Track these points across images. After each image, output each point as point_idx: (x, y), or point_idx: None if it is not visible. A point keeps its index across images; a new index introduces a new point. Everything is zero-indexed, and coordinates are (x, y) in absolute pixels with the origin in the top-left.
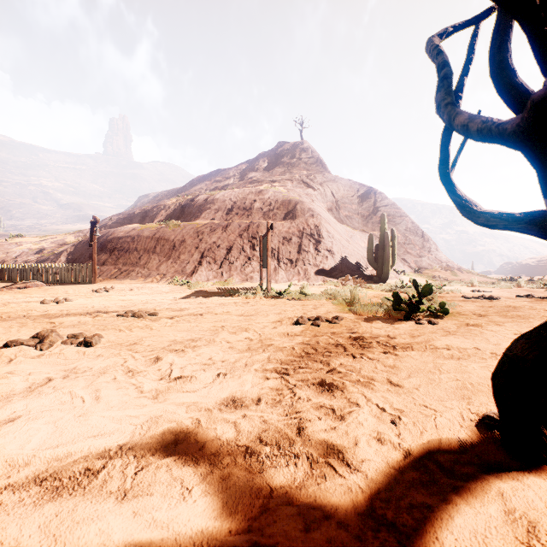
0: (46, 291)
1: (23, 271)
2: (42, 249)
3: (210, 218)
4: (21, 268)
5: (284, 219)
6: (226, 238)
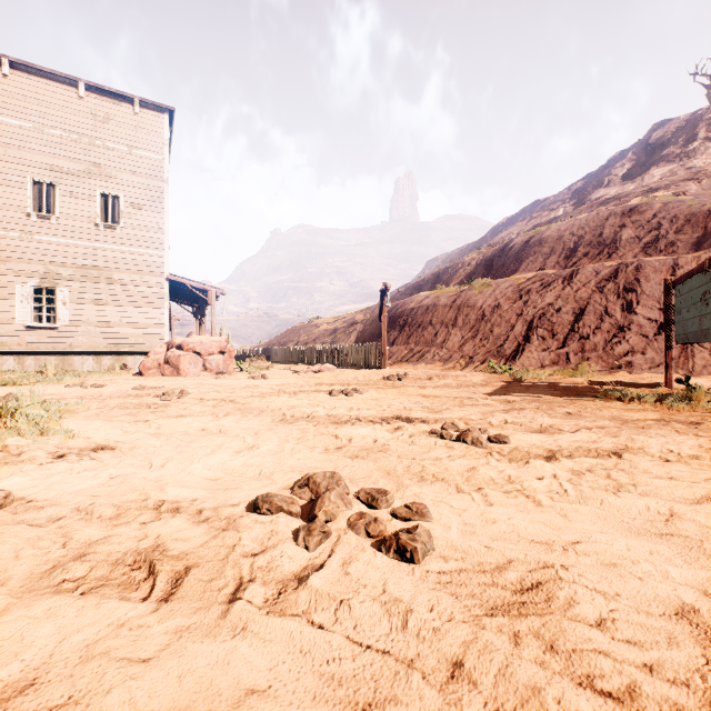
0: (336, 377)
1: (319, 353)
2: (335, 329)
3: (536, 268)
4: (317, 350)
5: (696, 248)
6: (572, 296)
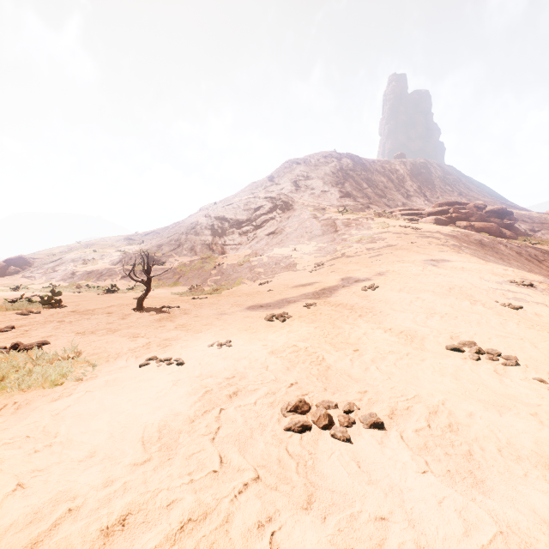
0: None
1: None
2: None
3: None
4: None
5: None
6: None
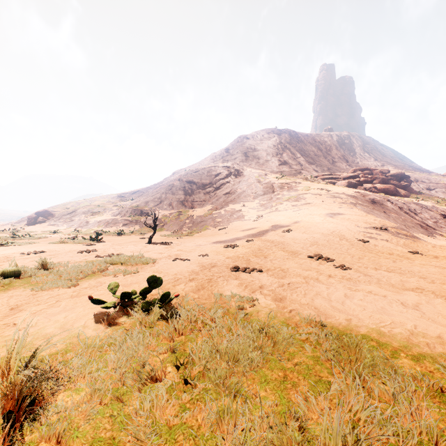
0: None
1: None
2: None
3: None
4: None
5: None
6: None
